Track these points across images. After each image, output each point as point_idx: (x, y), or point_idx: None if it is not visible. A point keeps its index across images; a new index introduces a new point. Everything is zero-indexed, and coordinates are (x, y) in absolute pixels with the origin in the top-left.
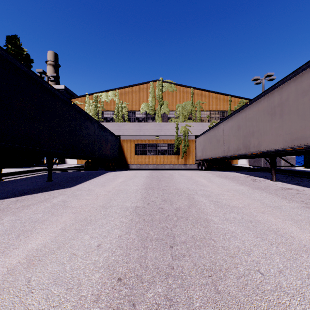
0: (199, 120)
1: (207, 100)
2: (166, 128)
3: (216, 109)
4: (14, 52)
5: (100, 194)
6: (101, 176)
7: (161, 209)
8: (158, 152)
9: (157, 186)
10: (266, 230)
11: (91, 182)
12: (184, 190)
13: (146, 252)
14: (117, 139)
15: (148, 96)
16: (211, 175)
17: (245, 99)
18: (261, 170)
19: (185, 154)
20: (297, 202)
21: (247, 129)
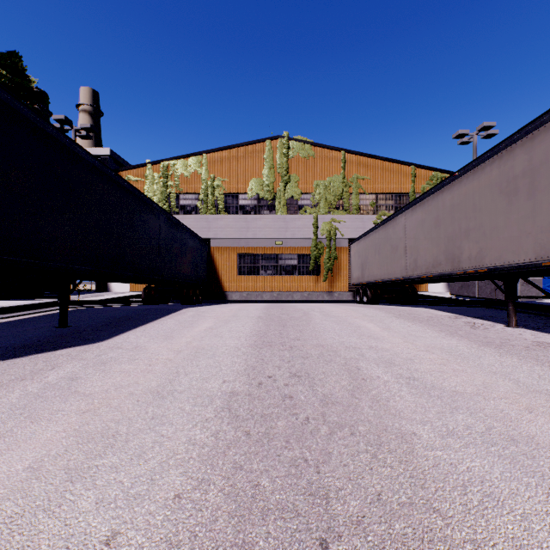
0: (356, 210)
1: (370, 174)
2: (296, 225)
3: (387, 190)
4: (11, 83)
5: (156, 360)
6: (170, 316)
7: (288, 400)
8: (281, 270)
9: (278, 338)
10: None
11: (147, 329)
12: (336, 347)
13: None
14: (205, 246)
15: (263, 165)
16: (384, 313)
17: (441, 171)
18: (476, 304)
19: (331, 273)
20: None
21: (454, 224)
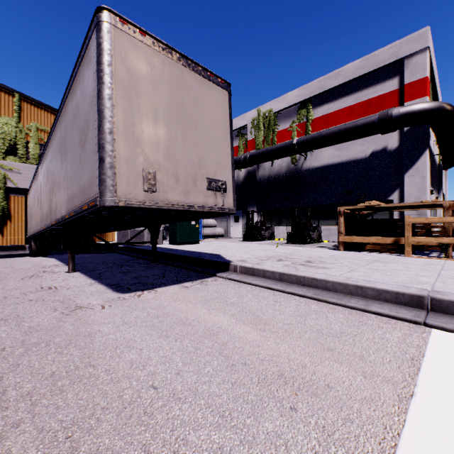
0: (35, 160)
1: None
2: None
3: None
4: None
5: None
6: None
7: None
8: None
9: None
10: None
11: None
12: None
13: None
14: None
15: None
16: None
17: None
18: (118, 250)
19: None
20: None
21: (51, 178)
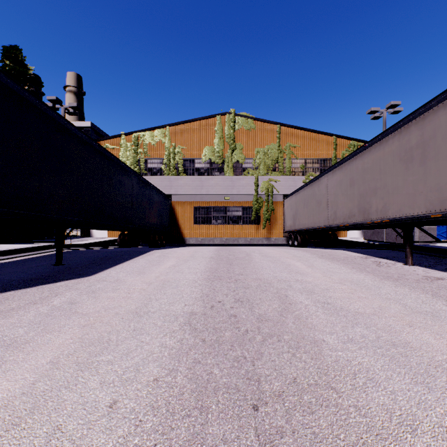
0: (289, 172)
1: (300, 143)
2: (241, 184)
3: (314, 155)
4: (14, 71)
5: (133, 289)
6: (141, 257)
7: (233, 318)
8: (228, 220)
9: (226, 273)
10: (429, 365)
11: (124, 267)
12: (271, 280)
13: (205, 423)
14: (168, 201)
15: (214, 136)
16: (310, 254)
17: (357, 140)
18: (384, 247)
19: (269, 222)
20: None
21: (365, 184)
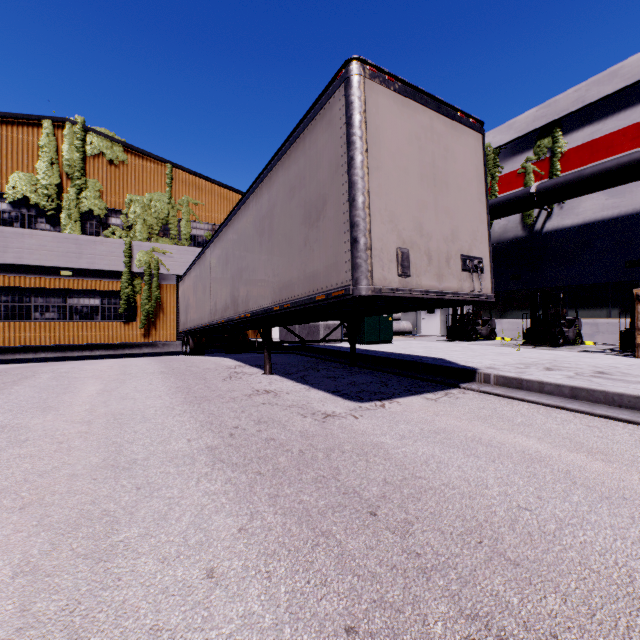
0: (187, 241)
1: (206, 200)
2: (97, 251)
3: None
4: None
5: None
6: None
7: None
8: (72, 313)
9: None
10: None
11: None
12: None
13: None
14: None
15: (37, 156)
16: (157, 368)
17: None
18: (288, 350)
19: (152, 318)
20: (217, 434)
21: (235, 263)
